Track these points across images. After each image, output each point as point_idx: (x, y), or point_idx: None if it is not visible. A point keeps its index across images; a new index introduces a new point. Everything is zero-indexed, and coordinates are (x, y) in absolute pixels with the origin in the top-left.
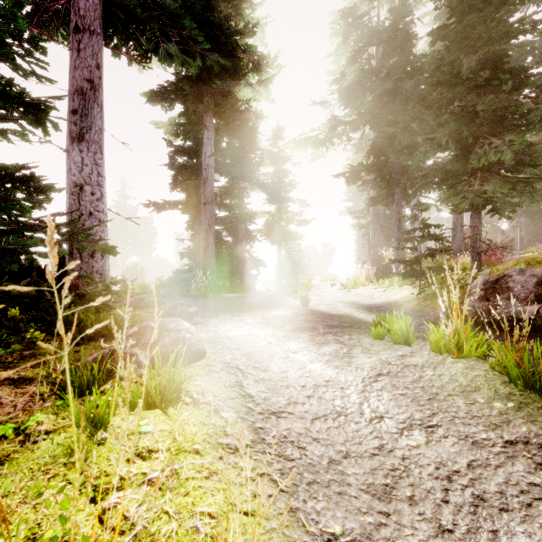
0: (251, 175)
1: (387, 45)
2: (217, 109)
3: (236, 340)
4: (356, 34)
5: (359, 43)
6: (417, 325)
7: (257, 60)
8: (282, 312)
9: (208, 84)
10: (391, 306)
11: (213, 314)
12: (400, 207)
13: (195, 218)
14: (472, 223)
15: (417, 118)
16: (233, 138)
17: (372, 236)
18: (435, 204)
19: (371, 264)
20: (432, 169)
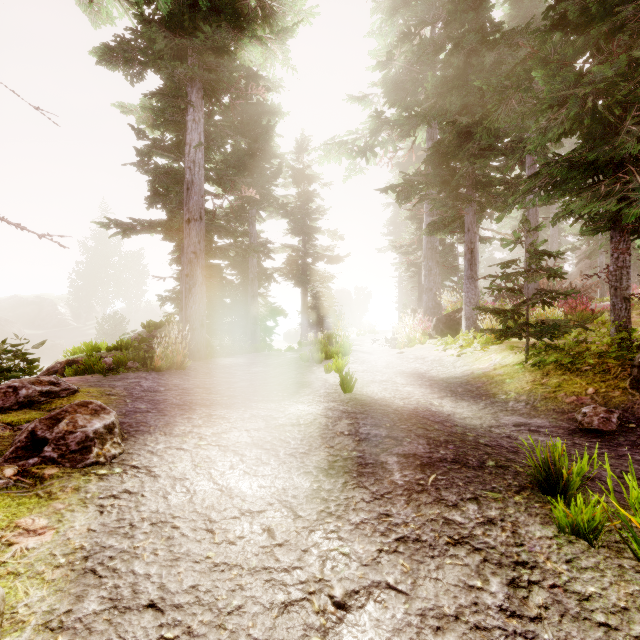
0: (265, 191)
1: (454, 7)
2: (207, 75)
3: (178, 530)
4: (405, 12)
5: (410, 20)
6: (566, 434)
7: (270, 2)
8: (306, 409)
9: (193, 34)
10: (484, 383)
11: (167, 418)
12: (472, 233)
13: (182, 247)
14: (614, 250)
15: (519, 86)
16: (239, 136)
17: (425, 277)
18: (498, 239)
19: (424, 313)
20: (548, 163)
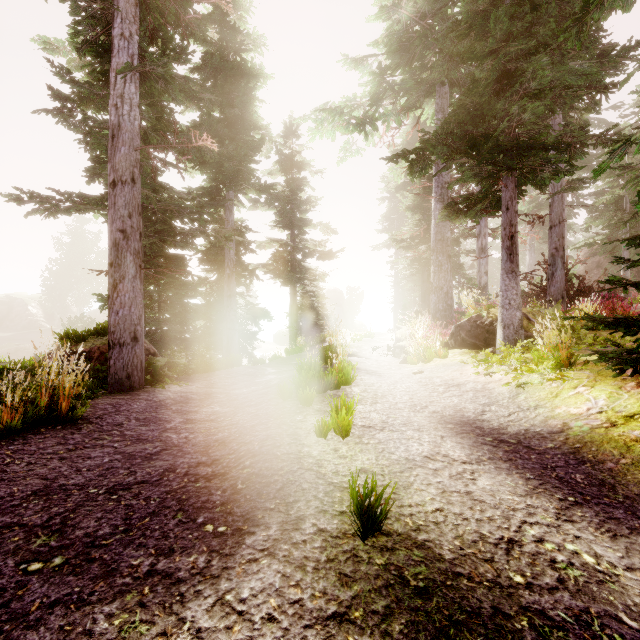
0: (243, 168)
1: None
2: None
3: None
4: None
5: None
6: None
7: None
8: None
9: None
10: (618, 461)
11: None
12: (513, 213)
13: None
14: None
15: None
16: (207, 94)
17: (434, 273)
18: None
19: (432, 316)
20: None
